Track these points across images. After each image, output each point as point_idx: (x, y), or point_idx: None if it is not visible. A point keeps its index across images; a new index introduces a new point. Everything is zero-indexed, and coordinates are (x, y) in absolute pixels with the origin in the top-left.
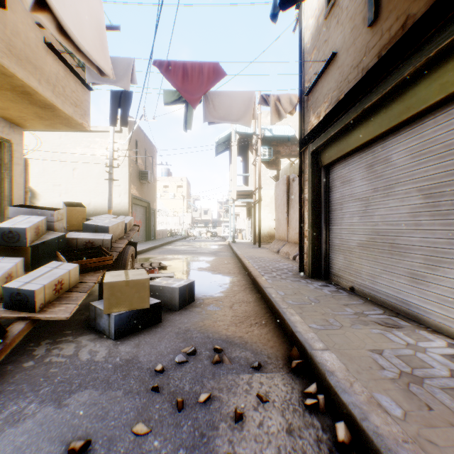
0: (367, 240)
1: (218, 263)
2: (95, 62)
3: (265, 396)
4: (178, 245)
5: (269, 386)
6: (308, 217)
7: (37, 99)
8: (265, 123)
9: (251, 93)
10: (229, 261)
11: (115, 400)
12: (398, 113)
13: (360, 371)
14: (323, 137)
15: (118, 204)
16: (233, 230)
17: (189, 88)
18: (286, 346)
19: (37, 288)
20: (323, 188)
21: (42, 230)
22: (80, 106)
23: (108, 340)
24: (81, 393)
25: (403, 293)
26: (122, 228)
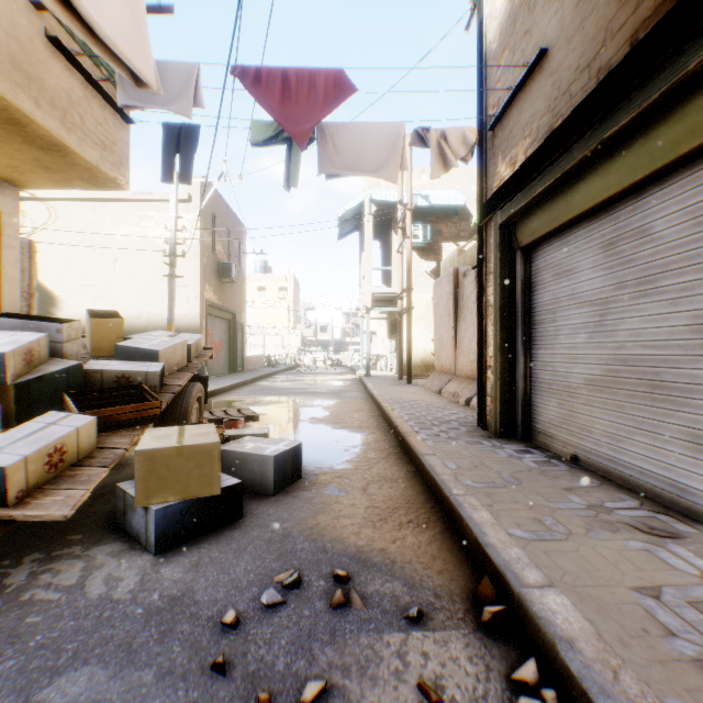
0: (603, 375)
1: (343, 410)
2: (124, 59)
3: (435, 686)
4: (279, 381)
5: (440, 662)
6: (494, 334)
7: (36, 134)
8: (418, 186)
9: (398, 125)
10: (360, 407)
11: (138, 693)
12: (670, 144)
13: (625, 639)
14: (521, 198)
15: (184, 316)
16: (367, 356)
17: (293, 113)
18: (466, 570)
19: (11, 462)
20: (520, 285)
21: (40, 357)
22: (112, 150)
23: (143, 554)
24: (75, 674)
25: (678, 470)
26: (182, 352)
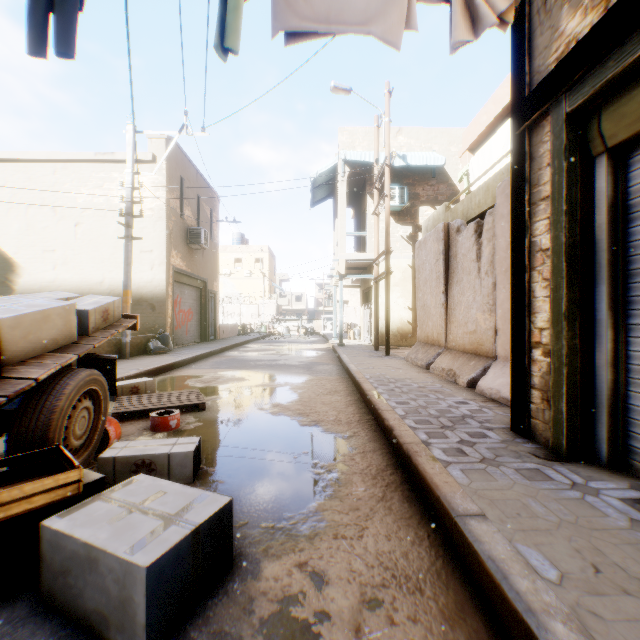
0: None
1: (315, 391)
2: None
3: None
4: (250, 350)
5: None
6: (551, 294)
7: None
8: (394, 147)
9: None
10: (336, 386)
11: None
12: None
13: None
14: (636, 42)
15: (148, 282)
16: (341, 325)
17: None
18: None
19: None
20: (604, 211)
21: None
22: None
23: None
24: None
25: None
26: (67, 322)
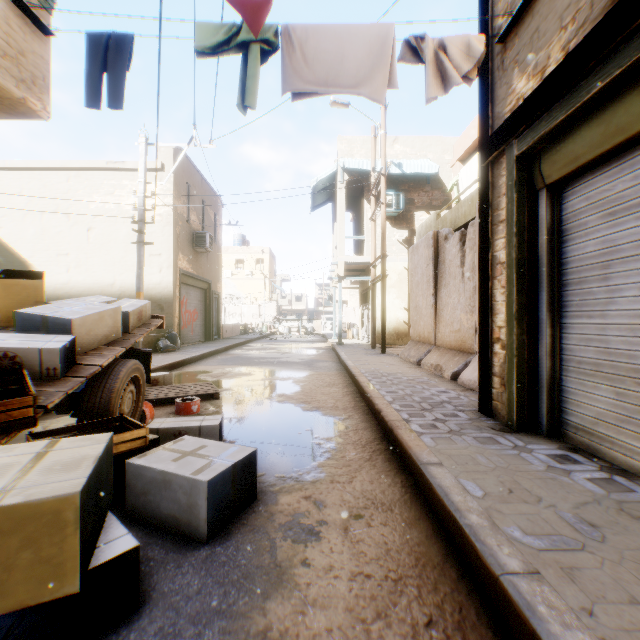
0: None
1: (315, 384)
2: None
3: None
4: (253, 349)
5: None
6: (506, 299)
7: None
8: (390, 155)
9: (386, 27)
10: (334, 380)
11: None
12: None
13: None
14: (558, 111)
15: (157, 284)
16: (340, 324)
17: None
18: None
19: None
20: (544, 234)
21: None
22: (18, 62)
23: None
24: None
25: None
26: (115, 322)
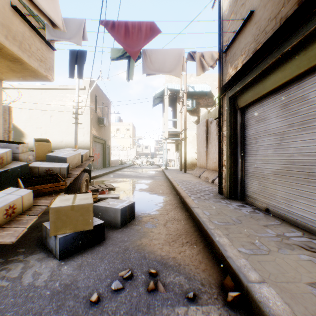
0: (281, 169)
1: (155, 185)
2: (45, 12)
3: None
4: (126, 171)
5: None
6: (226, 150)
7: (6, 53)
8: (189, 82)
9: (181, 50)
10: (163, 183)
11: None
12: None
13: None
14: (240, 84)
15: (82, 141)
16: (166, 160)
17: (130, 43)
18: (217, 269)
19: None
20: (239, 126)
21: (7, 160)
22: (45, 62)
23: (54, 259)
24: None
25: None
26: (78, 158)
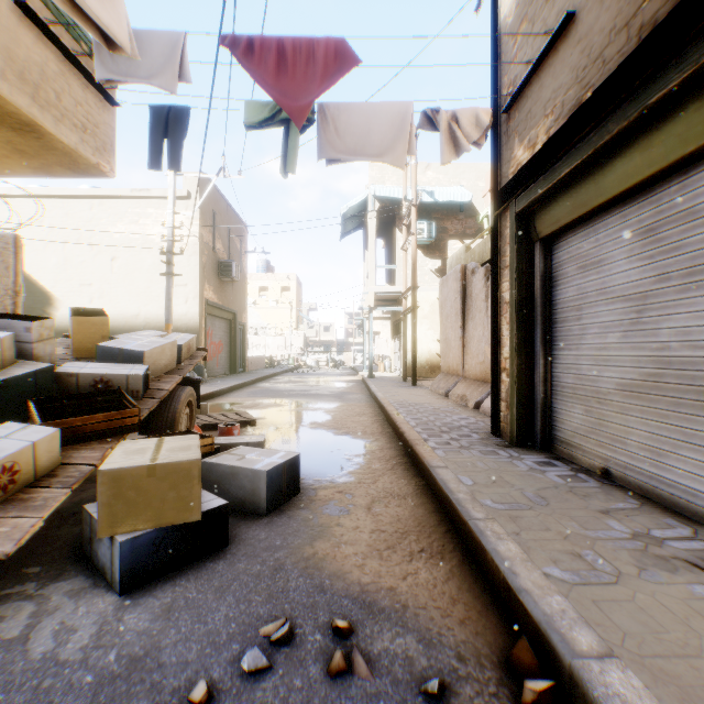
0: (640, 379)
1: (346, 414)
2: (88, 11)
3: None
4: (281, 382)
5: None
6: (509, 334)
7: (4, 111)
8: (423, 182)
9: (405, 105)
10: (364, 410)
11: None
12: None
13: None
14: (542, 183)
15: (183, 315)
16: (370, 357)
17: (289, 87)
18: (494, 619)
19: None
20: (539, 280)
21: (3, 359)
22: (94, 133)
23: (107, 593)
24: None
25: None
26: (172, 353)
